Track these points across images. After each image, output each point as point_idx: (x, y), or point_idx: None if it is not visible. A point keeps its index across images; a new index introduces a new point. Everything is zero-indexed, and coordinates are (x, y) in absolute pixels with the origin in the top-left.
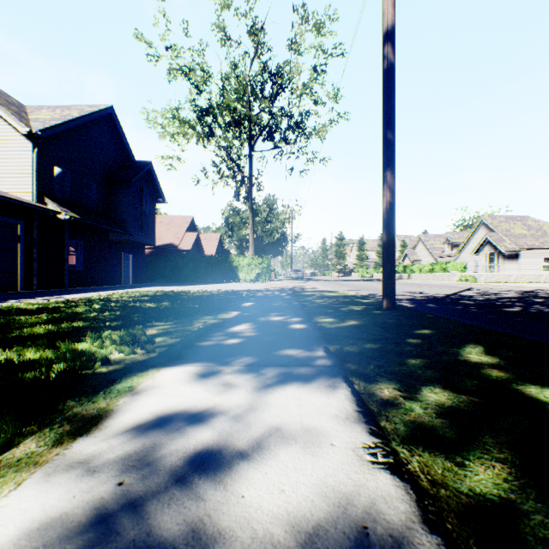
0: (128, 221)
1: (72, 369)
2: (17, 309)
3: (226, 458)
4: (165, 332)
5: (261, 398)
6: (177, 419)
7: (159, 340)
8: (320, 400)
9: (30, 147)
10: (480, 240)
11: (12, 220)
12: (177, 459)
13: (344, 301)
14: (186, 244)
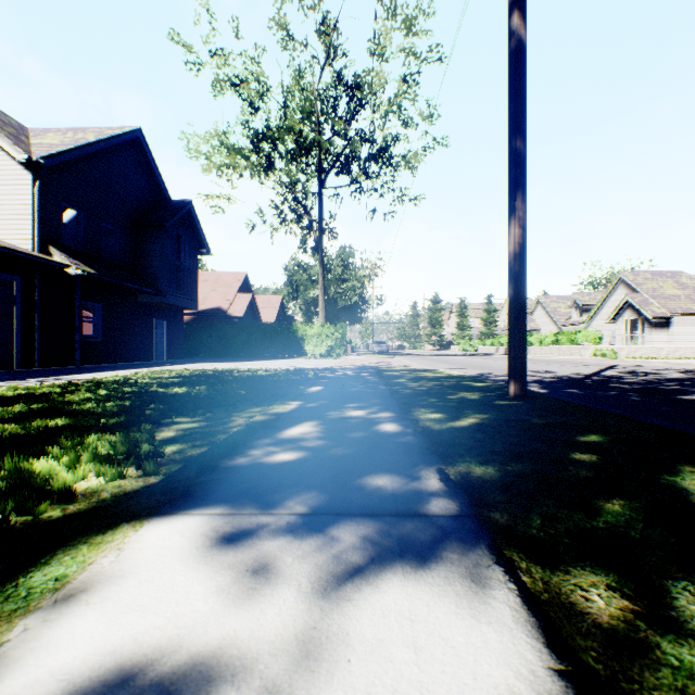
0: (161, 278)
1: None
2: None
3: None
4: (186, 435)
5: (328, 618)
6: None
7: (172, 449)
8: (459, 626)
9: (30, 179)
10: (619, 303)
11: (5, 276)
12: None
13: (450, 385)
14: (238, 308)
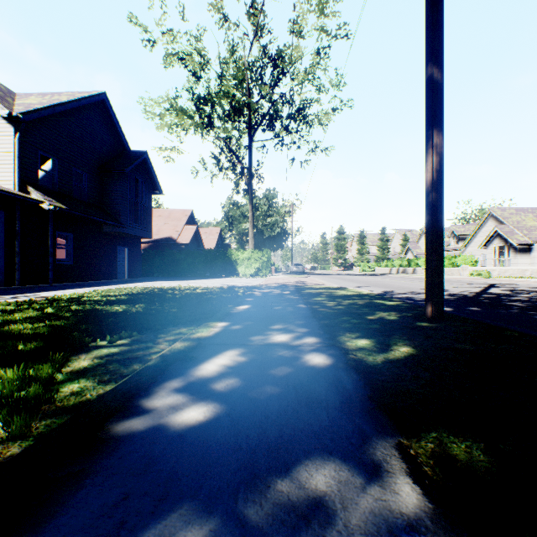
0: (121, 213)
1: None
2: None
3: None
4: (99, 364)
5: None
6: None
7: (72, 388)
8: None
9: (11, 131)
10: (489, 233)
11: None
12: None
13: (364, 303)
14: (185, 237)
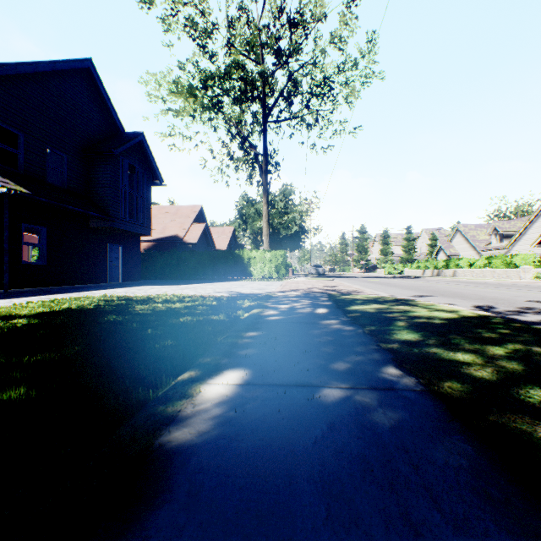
0: (110, 204)
1: None
2: None
3: None
4: None
5: None
6: None
7: None
8: None
9: None
10: None
11: None
12: None
13: None
14: (192, 235)
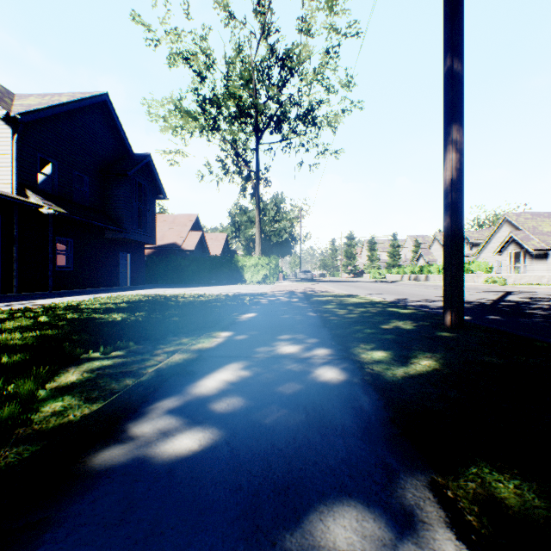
0: (124, 218)
1: None
2: None
3: None
4: (89, 379)
5: None
6: None
7: (54, 407)
8: None
9: (9, 132)
10: (504, 239)
11: None
12: None
13: (377, 311)
14: (190, 243)
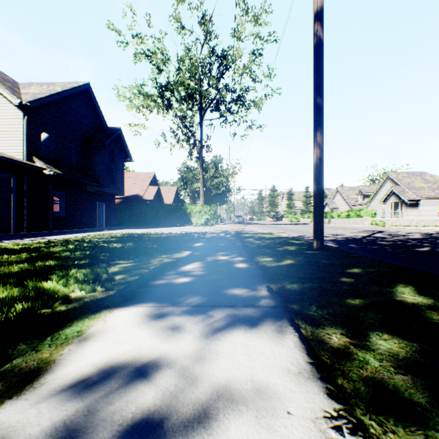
0: (101, 176)
1: (31, 309)
2: (3, 249)
3: (168, 435)
4: (125, 270)
5: (208, 345)
6: (119, 374)
7: (119, 277)
8: (269, 348)
9: (21, 115)
10: (387, 192)
11: (6, 175)
12: (110, 436)
13: (279, 242)
14: (149, 194)
